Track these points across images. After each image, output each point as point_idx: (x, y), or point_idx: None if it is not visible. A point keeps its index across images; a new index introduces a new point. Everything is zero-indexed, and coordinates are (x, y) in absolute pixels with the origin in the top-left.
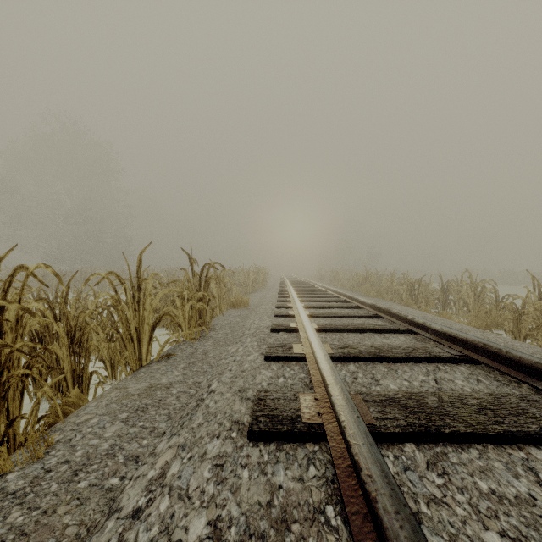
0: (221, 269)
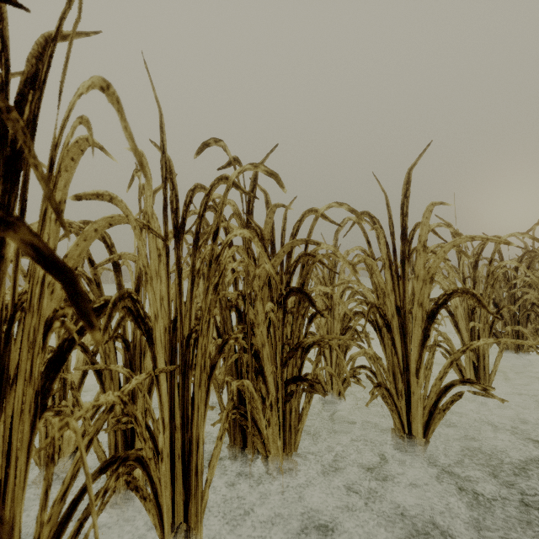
0: None
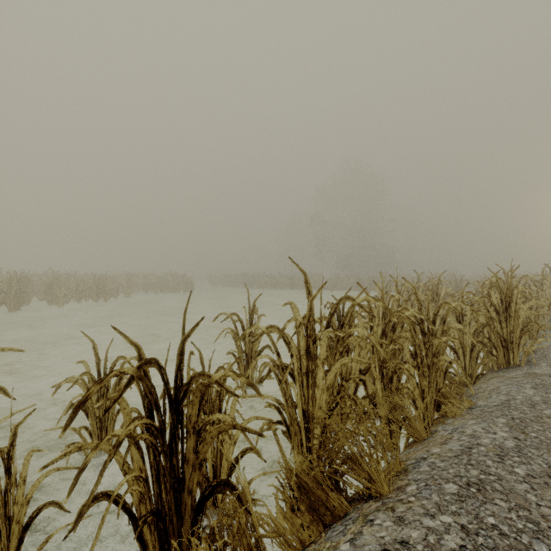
0: (501, 274)
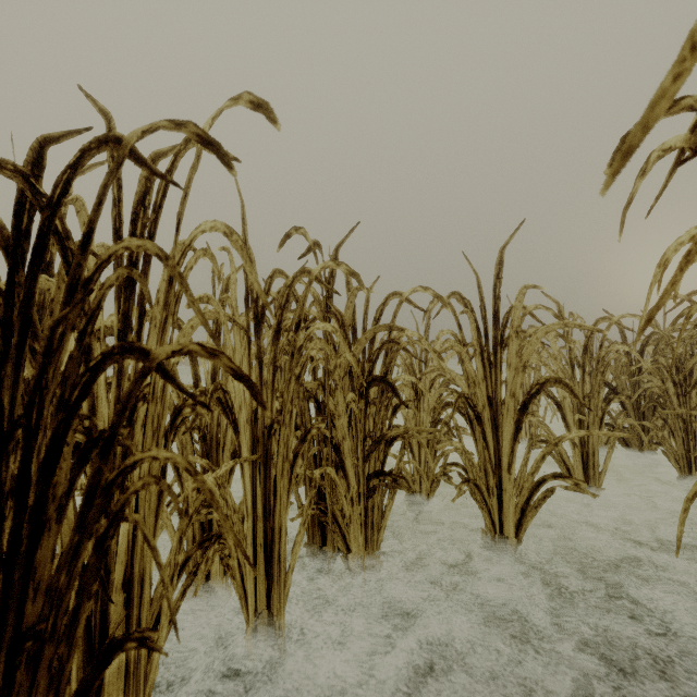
0: None
